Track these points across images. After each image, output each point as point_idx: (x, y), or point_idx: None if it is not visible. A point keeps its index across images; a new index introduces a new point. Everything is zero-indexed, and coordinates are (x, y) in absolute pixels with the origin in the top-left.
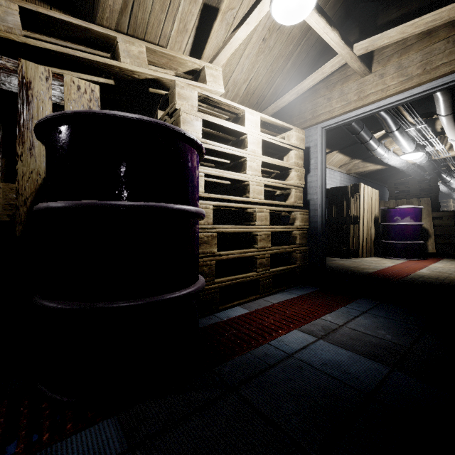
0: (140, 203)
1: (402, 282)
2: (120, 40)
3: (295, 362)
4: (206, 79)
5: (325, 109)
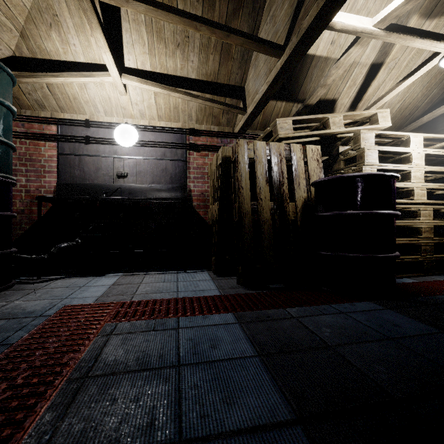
0: (378, 211)
1: None
2: (330, 118)
3: None
4: (378, 121)
5: None
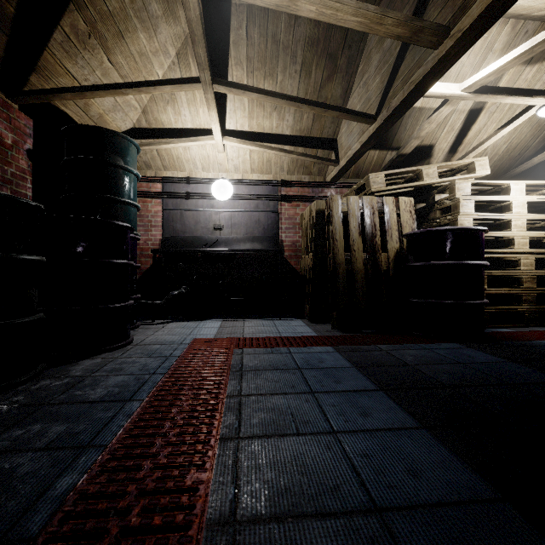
0: (464, 262)
1: None
2: (423, 169)
3: None
4: (475, 170)
5: None
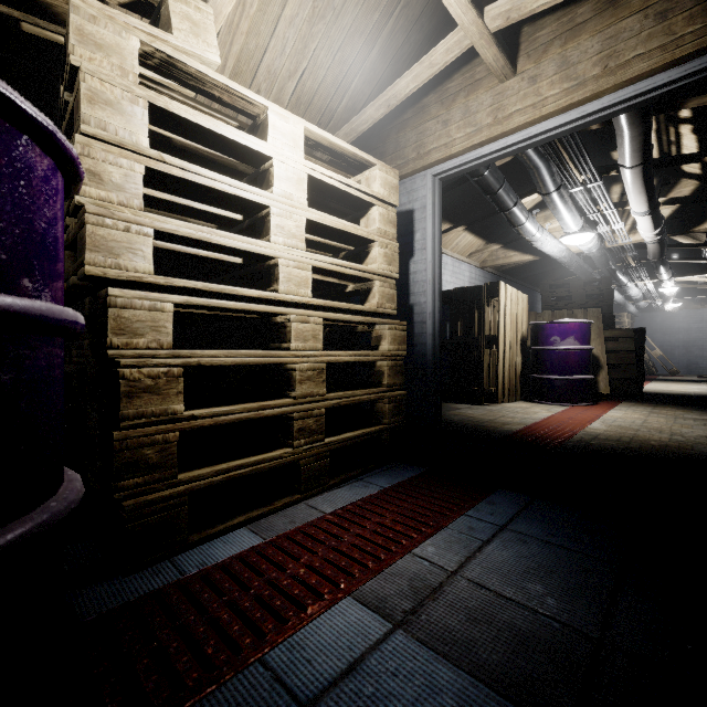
0: None
1: (567, 450)
2: None
3: None
4: (171, 24)
5: (440, 140)
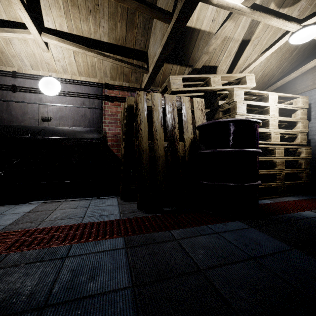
0: (245, 149)
1: None
2: (211, 77)
3: (312, 220)
4: (246, 82)
5: None
